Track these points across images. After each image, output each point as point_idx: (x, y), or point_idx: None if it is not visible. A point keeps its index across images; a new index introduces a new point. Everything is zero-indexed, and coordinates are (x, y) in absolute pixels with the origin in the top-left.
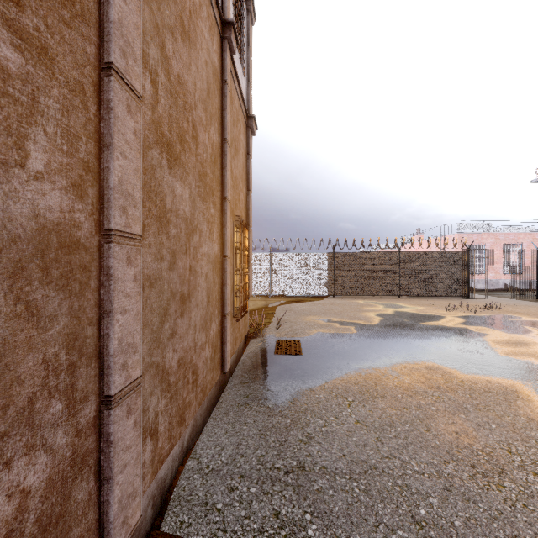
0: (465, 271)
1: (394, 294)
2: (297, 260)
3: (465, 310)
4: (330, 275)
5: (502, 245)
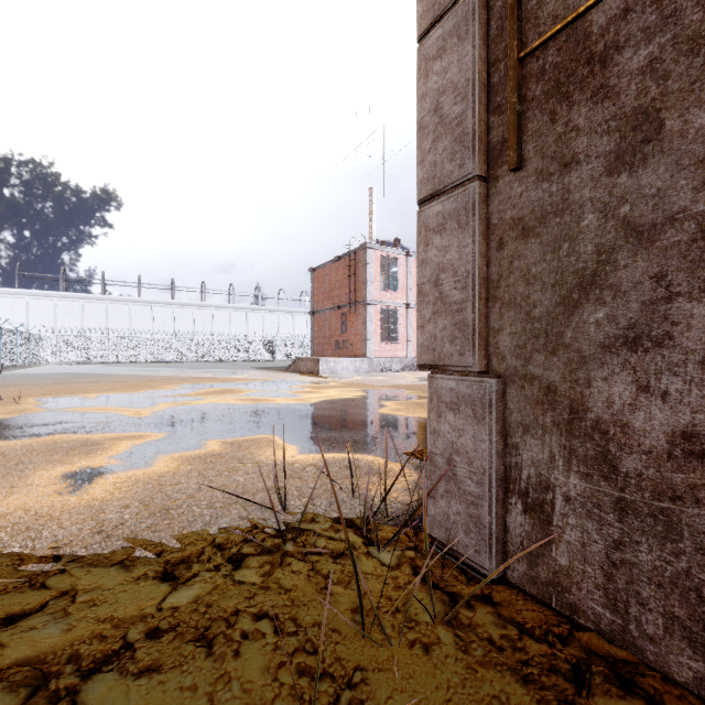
0: None
1: None
2: None
3: None
4: None
5: None
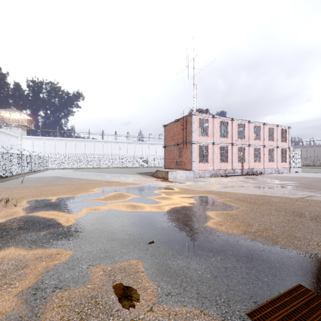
0: None
1: None
2: None
3: None
4: None
5: None
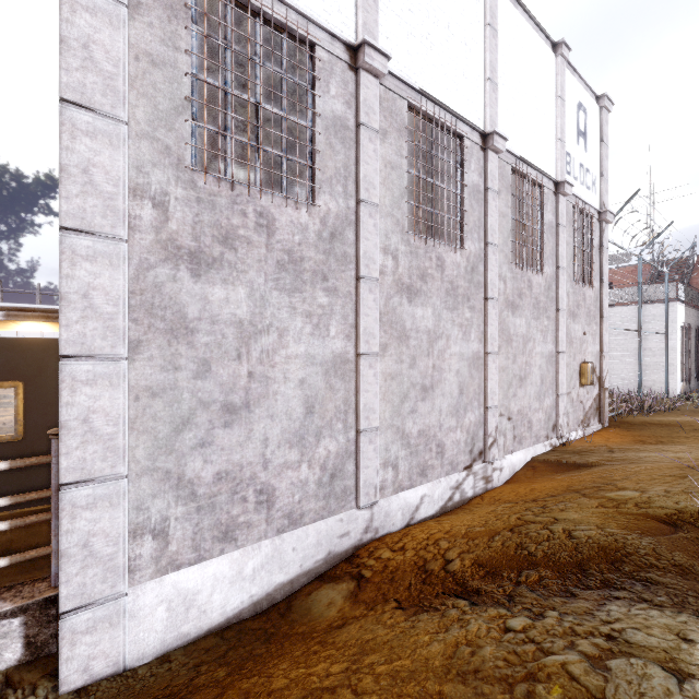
0: None
1: None
2: None
3: None
4: None
5: None
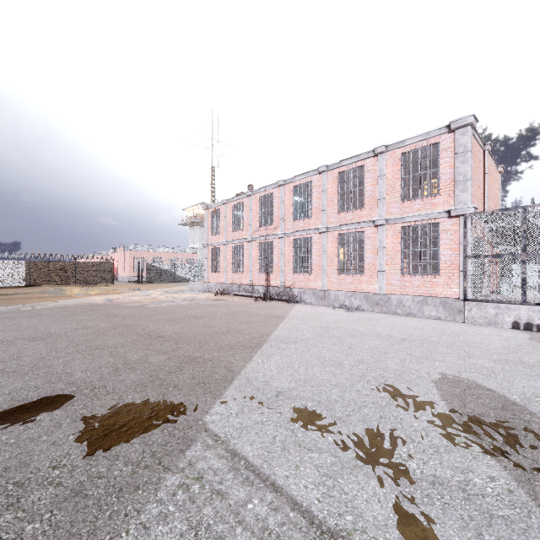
0: (112, 271)
1: (72, 284)
2: (0, 265)
3: (92, 287)
4: (28, 274)
5: (153, 258)
